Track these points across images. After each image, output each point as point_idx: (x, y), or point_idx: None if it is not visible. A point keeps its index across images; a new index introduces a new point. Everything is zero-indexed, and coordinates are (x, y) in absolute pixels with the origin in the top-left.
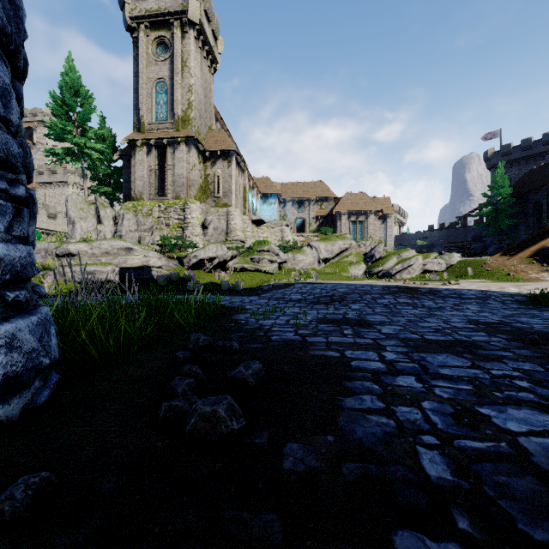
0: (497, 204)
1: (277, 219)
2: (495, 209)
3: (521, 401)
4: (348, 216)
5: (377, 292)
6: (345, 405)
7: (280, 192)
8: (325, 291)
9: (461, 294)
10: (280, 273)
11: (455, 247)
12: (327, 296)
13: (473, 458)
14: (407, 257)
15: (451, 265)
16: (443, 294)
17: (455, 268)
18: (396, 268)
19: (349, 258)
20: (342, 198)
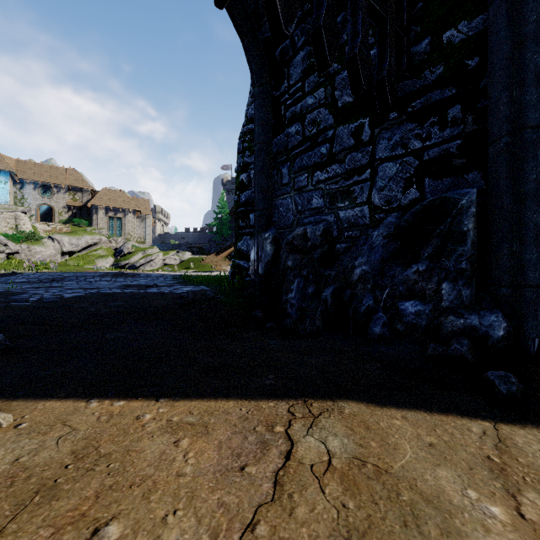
0: (222, 219)
1: (10, 201)
2: (221, 223)
3: (82, 293)
4: (106, 211)
5: (93, 275)
6: (14, 296)
7: (14, 171)
8: (52, 276)
9: (150, 276)
10: (9, 264)
11: (196, 247)
12: (50, 279)
13: (47, 298)
14: (151, 253)
15: (184, 260)
16: (139, 276)
17: (186, 262)
18: (141, 261)
19: (98, 252)
20: (100, 192)
